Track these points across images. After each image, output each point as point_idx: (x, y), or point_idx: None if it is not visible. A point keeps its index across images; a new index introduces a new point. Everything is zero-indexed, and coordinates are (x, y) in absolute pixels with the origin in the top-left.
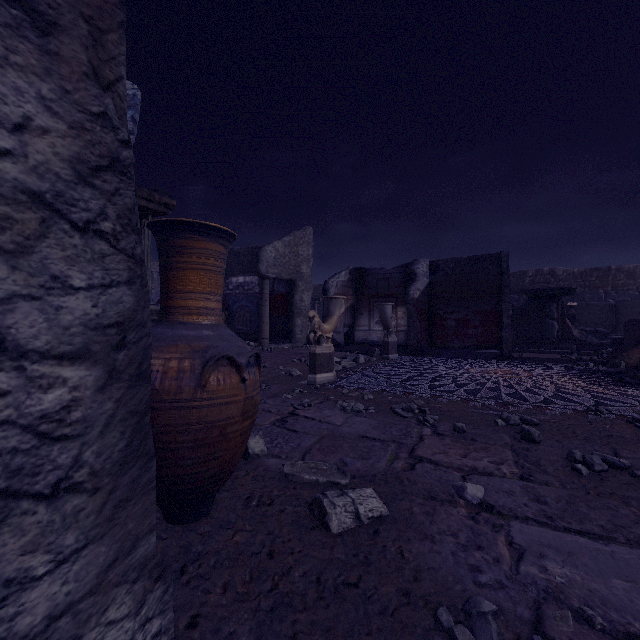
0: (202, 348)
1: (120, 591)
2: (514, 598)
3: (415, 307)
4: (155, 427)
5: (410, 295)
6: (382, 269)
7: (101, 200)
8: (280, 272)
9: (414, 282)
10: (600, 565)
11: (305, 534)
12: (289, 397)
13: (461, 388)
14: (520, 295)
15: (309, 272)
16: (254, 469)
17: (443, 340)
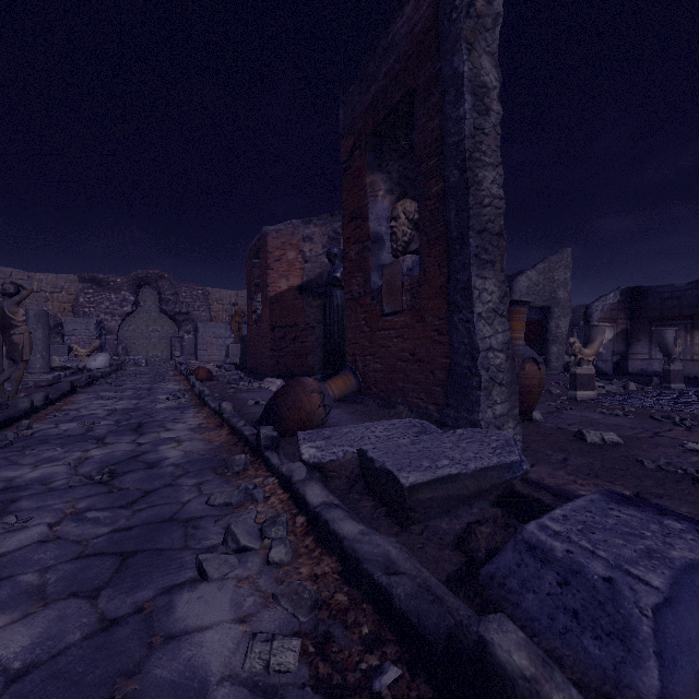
0: (521, 354)
1: (511, 420)
2: (685, 465)
3: None
4: None
5: None
6: (669, 286)
7: (503, 306)
8: (533, 300)
9: None
10: None
11: (572, 442)
12: (552, 404)
13: None
14: None
15: (566, 297)
16: (537, 425)
17: None
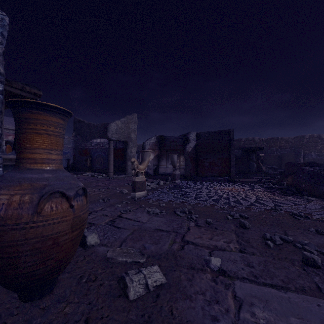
0: (41, 186)
1: None
2: None
3: (189, 156)
4: (0, 243)
5: (186, 150)
6: (173, 136)
7: None
8: (119, 137)
9: (188, 143)
10: (283, 308)
11: (113, 302)
12: (119, 206)
13: (210, 198)
14: (239, 150)
15: (135, 137)
16: (89, 255)
17: (203, 172)
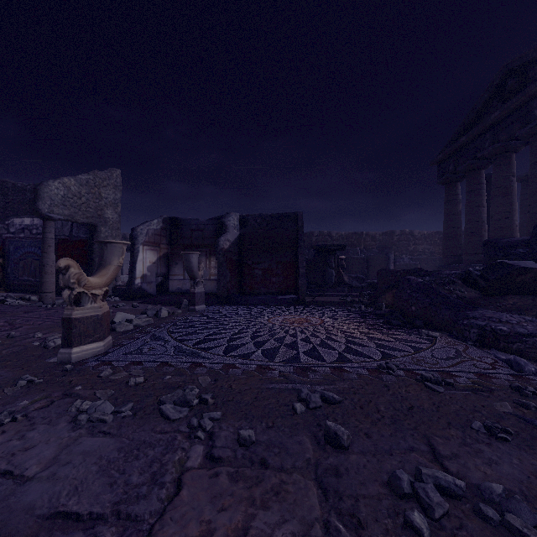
0: None
1: None
2: None
3: (225, 257)
4: None
5: (220, 245)
6: (196, 220)
7: None
8: (73, 214)
9: (225, 233)
10: None
11: None
12: None
13: (259, 348)
14: (309, 250)
15: (116, 218)
16: None
17: (251, 287)
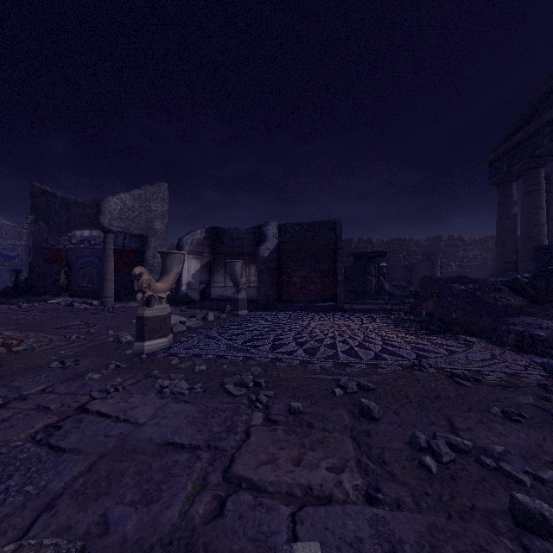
0: None
1: None
2: None
3: (265, 265)
4: None
5: (260, 254)
6: (237, 229)
7: None
8: (128, 226)
9: (264, 242)
10: None
11: None
12: (95, 378)
13: (301, 347)
14: (348, 257)
15: (164, 229)
16: None
17: (290, 295)
